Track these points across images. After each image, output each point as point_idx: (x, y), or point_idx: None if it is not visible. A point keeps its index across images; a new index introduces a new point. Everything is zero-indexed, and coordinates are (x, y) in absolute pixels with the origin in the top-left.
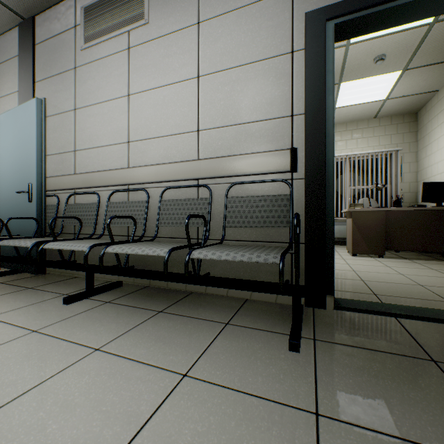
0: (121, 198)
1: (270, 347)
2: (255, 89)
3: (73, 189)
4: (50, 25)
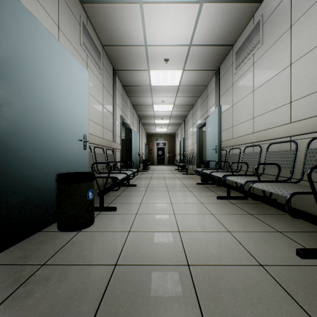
0: (250, 150)
1: (285, 248)
2: None
3: (231, 146)
4: (224, 68)
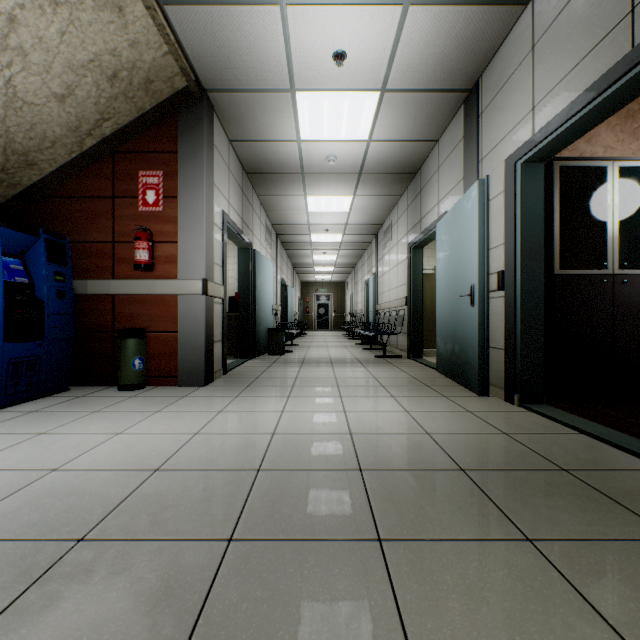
0: (388, 314)
1: (372, 357)
2: (403, 272)
3: (382, 310)
4: (379, 237)
